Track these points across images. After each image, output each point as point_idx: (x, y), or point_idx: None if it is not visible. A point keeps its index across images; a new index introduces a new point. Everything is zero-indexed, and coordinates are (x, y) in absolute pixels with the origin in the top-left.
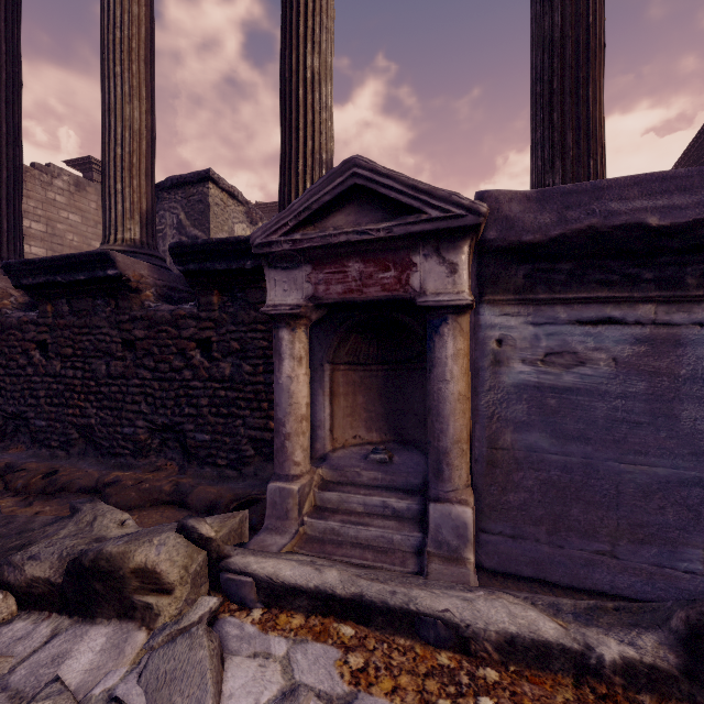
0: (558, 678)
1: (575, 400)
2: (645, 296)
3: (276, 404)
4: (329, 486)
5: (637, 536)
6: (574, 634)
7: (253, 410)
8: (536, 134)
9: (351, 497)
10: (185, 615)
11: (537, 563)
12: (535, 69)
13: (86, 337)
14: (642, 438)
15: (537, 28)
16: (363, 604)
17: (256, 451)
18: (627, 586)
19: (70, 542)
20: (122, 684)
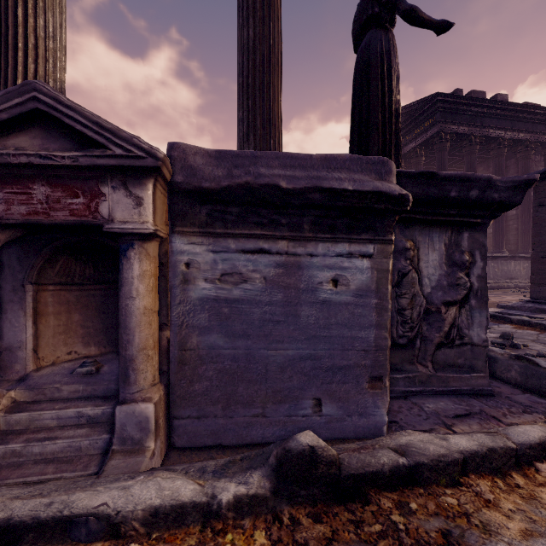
0: (190, 529)
1: (241, 308)
2: (282, 235)
3: None
4: (21, 407)
5: (277, 398)
6: (208, 488)
7: None
8: (239, 113)
9: (43, 414)
10: None
11: (215, 434)
12: (239, 65)
13: None
14: (281, 331)
15: (240, 35)
16: (11, 527)
17: None
18: (272, 435)
19: None
20: None
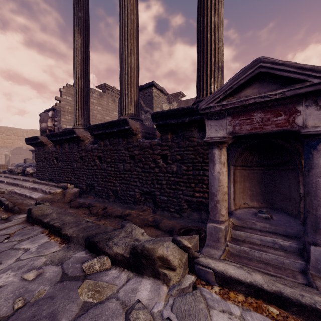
0: None
1: None
2: None
3: (211, 185)
4: (237, 228)
5: None
6: None
7: (187, 187)
8: None
9: (252, 235)
10: (182, 282)
11: None
12: None
13: (115, 154)
14: None
15: None
16: (282, 297)
17: (188, 206)
18: None
19: (127, 240)
20: (164, 310)
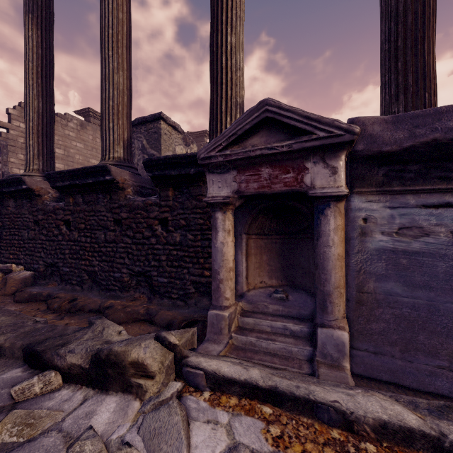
0: None
1: (421, 260)
2: None
3: (213, 260)
4: (247, 314)
5: None
6: (430, 424)
7: (194, 264)
8: (384, 78)
9: (262, 322)
10: (162, 392)
11: (392, 372)
12: (384, 33)
13: (92, 217)
14: None
15: (385, 5)
16: (277, 393)
17: (196, 290)
18: None
19: (91, 343)
20: (128, 434)
